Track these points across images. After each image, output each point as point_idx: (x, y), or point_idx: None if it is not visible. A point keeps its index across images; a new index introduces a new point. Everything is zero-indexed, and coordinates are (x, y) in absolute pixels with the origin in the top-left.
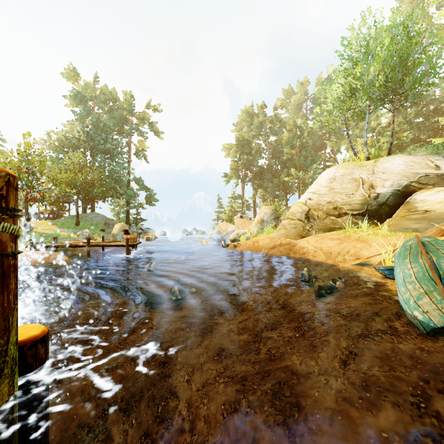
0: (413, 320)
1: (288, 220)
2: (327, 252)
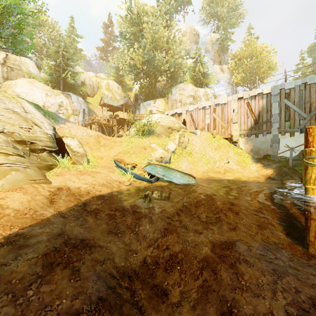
0: (193, 184)
1: (3, 155)
2: (102, 185)
